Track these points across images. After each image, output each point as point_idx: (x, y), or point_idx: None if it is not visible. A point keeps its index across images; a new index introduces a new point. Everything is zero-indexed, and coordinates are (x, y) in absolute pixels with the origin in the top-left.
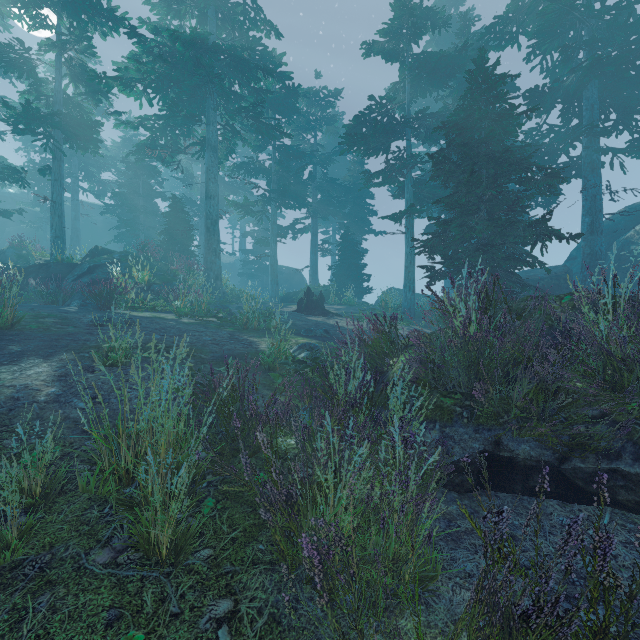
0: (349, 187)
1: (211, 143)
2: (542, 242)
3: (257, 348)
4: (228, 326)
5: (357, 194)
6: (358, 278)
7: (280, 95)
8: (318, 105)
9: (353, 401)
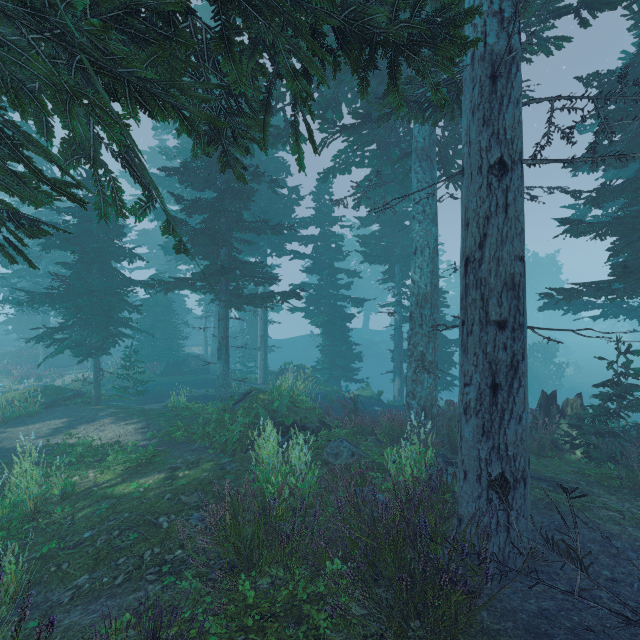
0: None
1: None
2: None
3: None
4: None
5: None
6: None
7: None
8: None
9: None
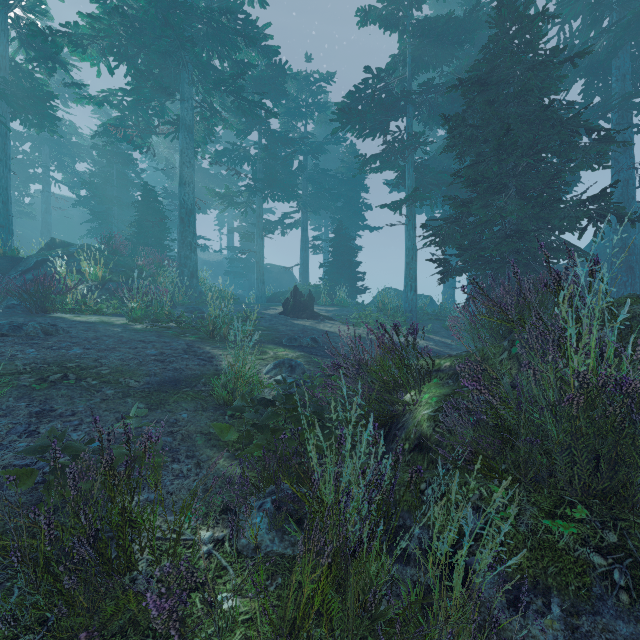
0: (342, 179)
1: (186, 122)
2: (596, 226)
3: (218, 367)
4: (191, 334)
5: (351, 187)
6: (352, 276)
7: (266, 73)
8: (309, 90)
9: (354, 538)
